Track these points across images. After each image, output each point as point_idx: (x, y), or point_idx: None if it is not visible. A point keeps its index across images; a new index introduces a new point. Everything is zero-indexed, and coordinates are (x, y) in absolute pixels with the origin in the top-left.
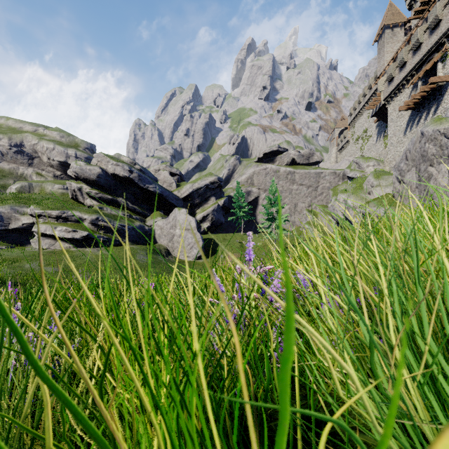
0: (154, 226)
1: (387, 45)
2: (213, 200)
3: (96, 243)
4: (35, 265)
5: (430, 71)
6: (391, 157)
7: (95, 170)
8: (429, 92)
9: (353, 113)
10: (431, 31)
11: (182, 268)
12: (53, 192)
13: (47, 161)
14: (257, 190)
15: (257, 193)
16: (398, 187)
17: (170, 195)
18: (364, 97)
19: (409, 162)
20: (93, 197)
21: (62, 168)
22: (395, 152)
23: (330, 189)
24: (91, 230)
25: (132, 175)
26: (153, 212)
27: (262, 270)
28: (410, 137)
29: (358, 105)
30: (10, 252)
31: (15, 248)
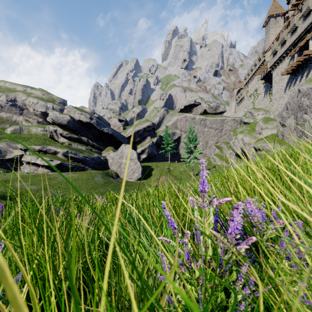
0: (107, 157)
1: (272, 29)
2: (149, 139)
3: (66, 168)
4: (23, 184)
5: (303, 47)
6: (275, 108)
7: (66, 118)
8: (303, 61)
9: (247, 77)
10: (304, 18)
11: (127, 186)
12: (37, 133)
13: (33, 111)
14: (179, 132)
15: (180, 134)
16: (281, 129)
17: (119, 135)
18: (255, 66)
19: (289, 111)
20: (65, 136)
21: (43, 116)
22: (278, 104)
23: (231, 131)
24: (63, 160)
25: (92, 121)
26: (107, 147)
27: (218, 203)
28: (289, 93)
29: (250, 72)
30: (6, 175)
31: (9, 172)
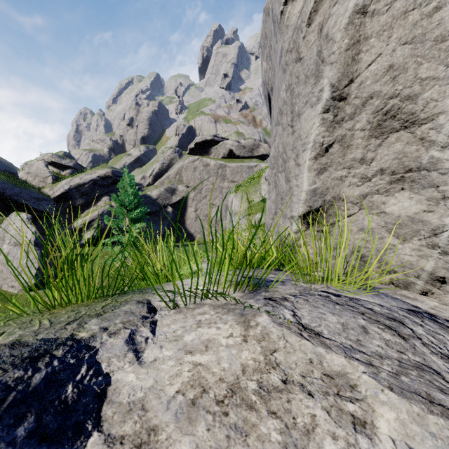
0: None
1: None
2: (105, 201)
3: None
4: None
5: None
6: None
7: None
8: None
9: None
10: None
11: None
12: None
13: None
14: (184, 188)
15: (186, 192)
16: None
17: (24, 193)
18: None
19: None
20: None
21: None
22: None
23: None
24: None
25: None
26: None
27: None
28: None
29: None
30: None
31: None
